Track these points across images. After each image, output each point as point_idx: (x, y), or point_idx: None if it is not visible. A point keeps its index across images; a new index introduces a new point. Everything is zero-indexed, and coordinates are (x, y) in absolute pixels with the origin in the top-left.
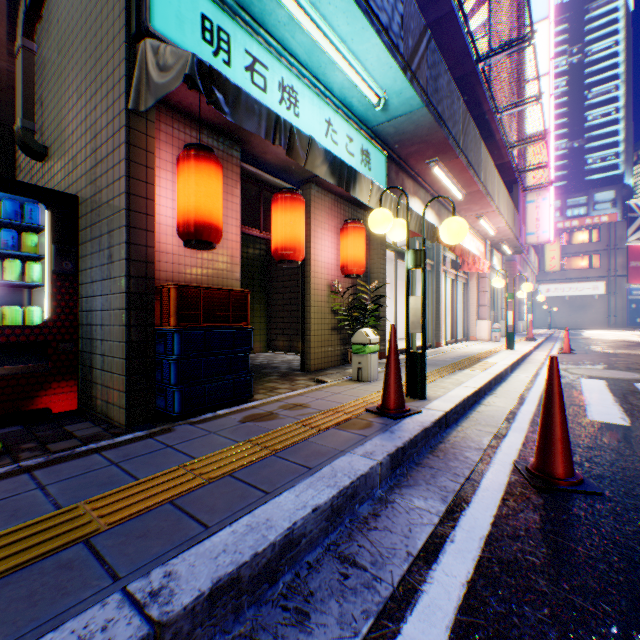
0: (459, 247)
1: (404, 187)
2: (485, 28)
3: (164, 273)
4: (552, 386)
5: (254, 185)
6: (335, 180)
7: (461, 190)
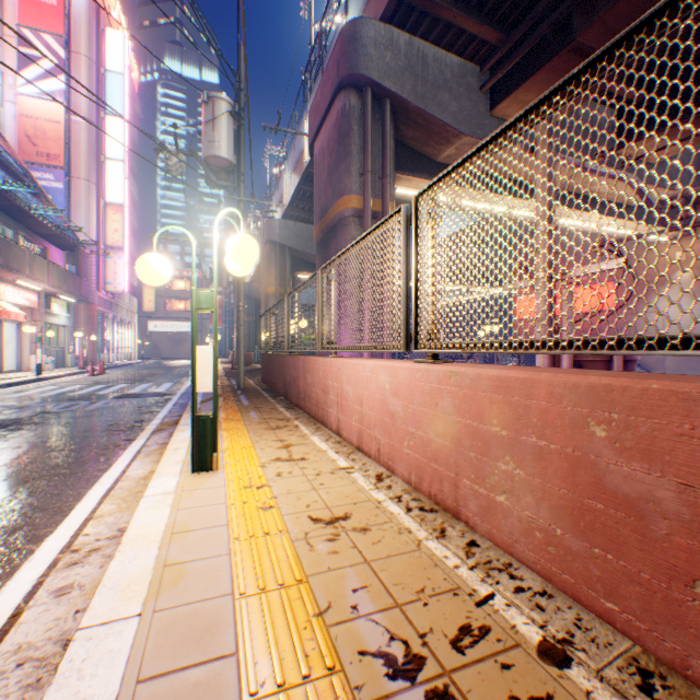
0: None
1: None
2: (65, 97)
3: None
4: None
5: None
6: None
7: None
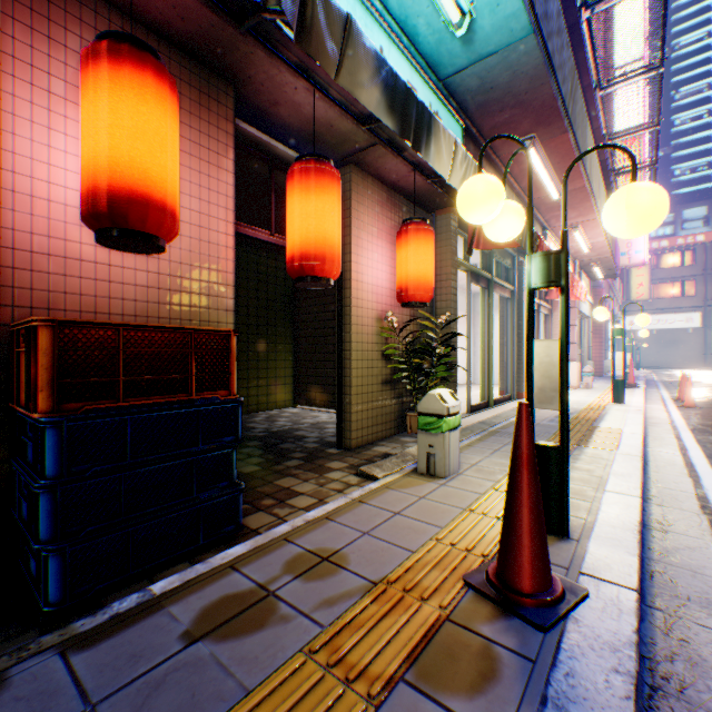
0: None
1: None
2: None
3: (75, 297)
4: None
5: (260, 159)
6: (395, 123)
7: (558, 187)
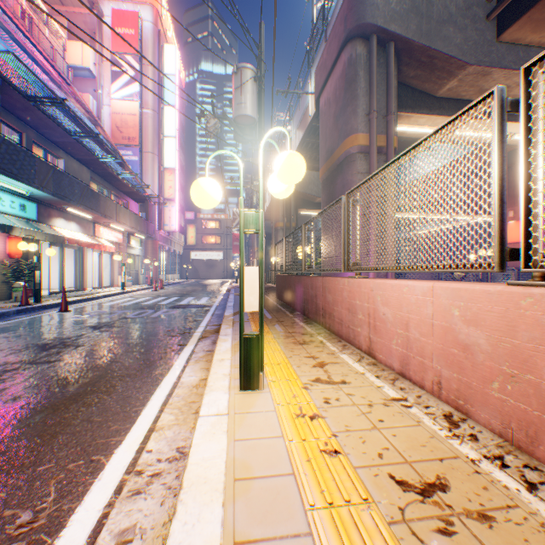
0: (87, 243)
1: (52, 214)
2: (139, 96)
3: None
4: (64, 292)
5: None
6: (3, 231)
7: (90, 215)
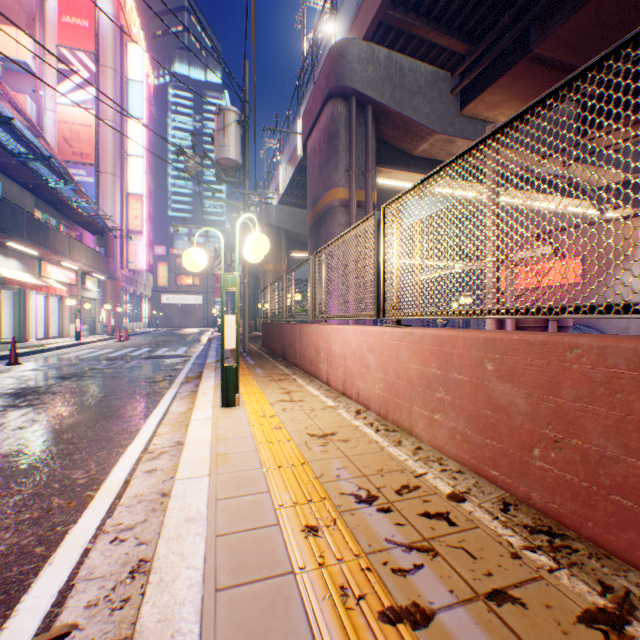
0: (33, 284)
1: None
2: (95, 104)
3: None
4: (14, 343)
5: None
6: None
7: (37, 251)
